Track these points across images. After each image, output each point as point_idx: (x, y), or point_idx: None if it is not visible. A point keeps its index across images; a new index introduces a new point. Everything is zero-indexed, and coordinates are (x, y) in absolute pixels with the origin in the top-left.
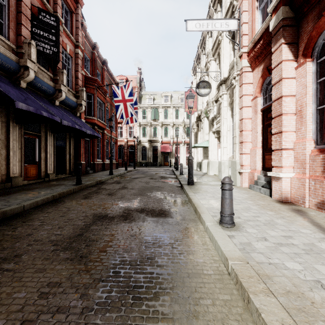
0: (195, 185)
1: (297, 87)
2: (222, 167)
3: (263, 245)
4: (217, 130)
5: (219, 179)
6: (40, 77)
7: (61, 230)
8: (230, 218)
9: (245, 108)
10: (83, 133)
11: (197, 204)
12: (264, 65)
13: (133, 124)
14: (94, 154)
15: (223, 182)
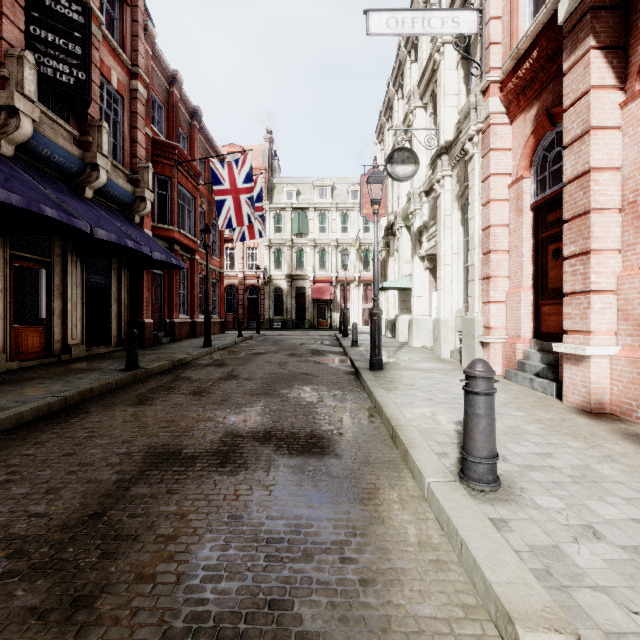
0: (386, 369)
1: (626, 147)
2: (441, 331)
3: (596, 554)
4: (430, 254)
5: (434, 355)
6: (48, 135)
7: (51, 501)
8: (490, 466)
9: (495, 204)
10: (148, 258)
11: (396, 420)
12: (539, 106)
13: (256, 242)
14: (172, 303)
15: (470, 373)
